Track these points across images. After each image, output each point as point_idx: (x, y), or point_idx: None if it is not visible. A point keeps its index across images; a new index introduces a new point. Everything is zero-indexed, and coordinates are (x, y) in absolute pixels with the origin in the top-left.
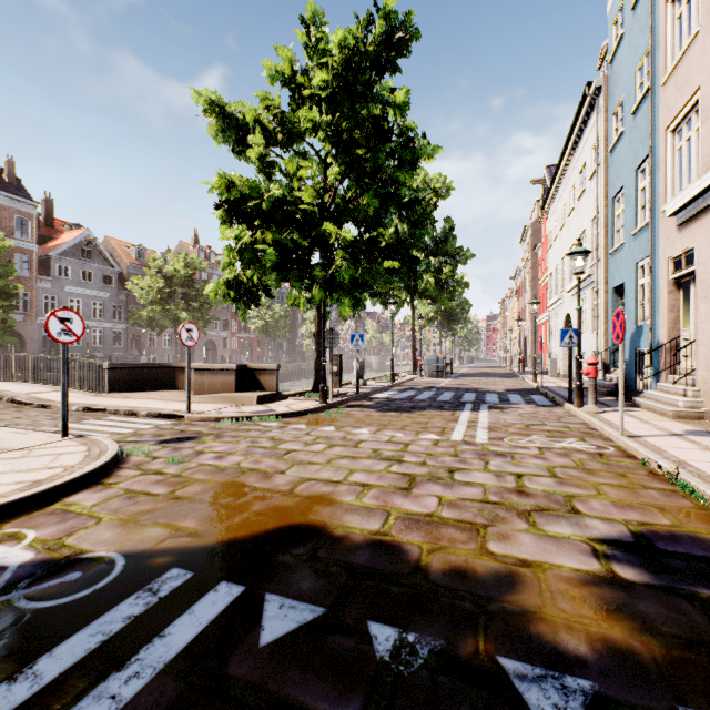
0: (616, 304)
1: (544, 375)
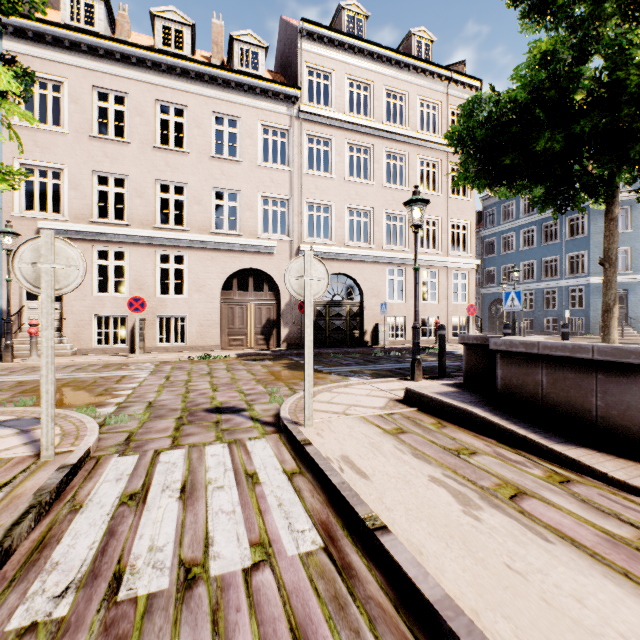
0: None
1: None
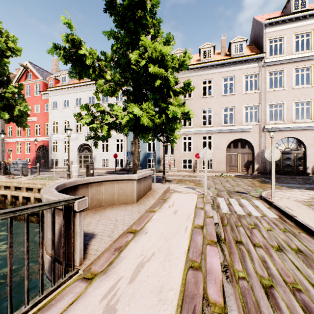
0: (131, 145)
1: (58, 169)
